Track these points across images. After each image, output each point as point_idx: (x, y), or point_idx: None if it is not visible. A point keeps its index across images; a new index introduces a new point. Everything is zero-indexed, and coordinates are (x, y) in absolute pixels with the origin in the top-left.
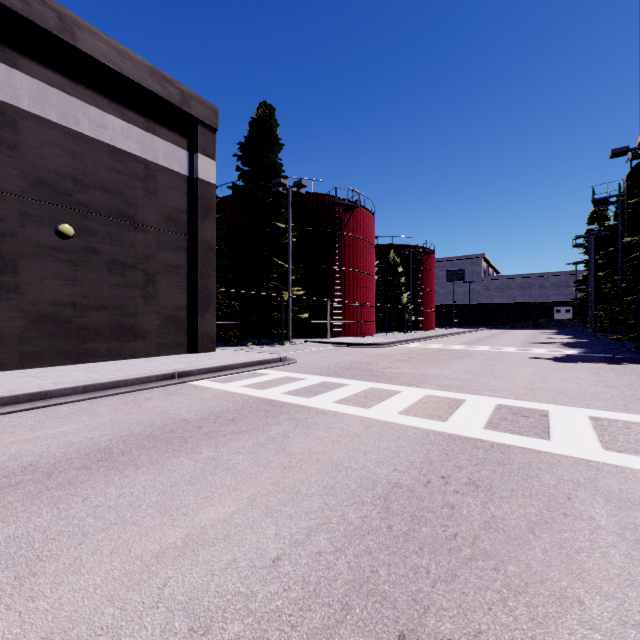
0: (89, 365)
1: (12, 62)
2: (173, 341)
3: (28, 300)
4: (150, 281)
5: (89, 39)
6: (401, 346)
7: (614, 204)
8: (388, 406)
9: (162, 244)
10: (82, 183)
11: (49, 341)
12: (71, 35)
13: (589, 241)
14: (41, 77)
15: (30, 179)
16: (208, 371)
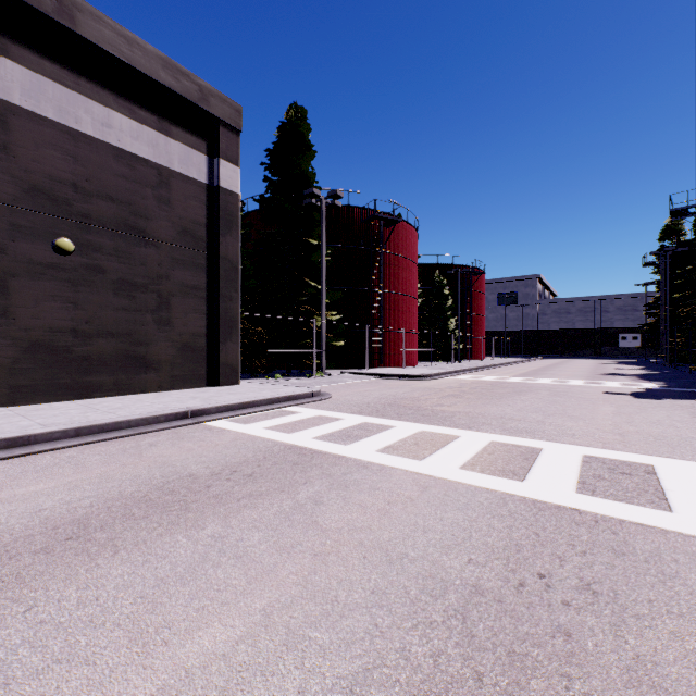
0: (91, 401)
1: (1, 49)
2: (190, 373)
3: (20, 326)
4: (163, 304)
5: (92, 24)
6: (450, 378)
7: (695, 215)
8: (446, 457)
9: (177, 262)
10: (84, 191)
11: (45, 373)
12: (70, 19)
13: (662, 259)
14: (35, 67)
15: (22, 185)
16: (228, 409)
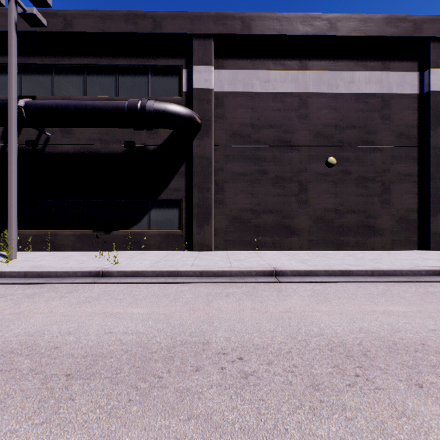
0: (346, 252)
1: (304, 67)
2: (404, 238)
3: (311, 208)
4: (385, 189)
5: (345, 25)
6: None
7: None
8: None
9: (394, 158)
10: (339, 127)
11: (321, 234)
12: (334, 30)
13: None
14: (318, 68)
15: (312, 134)
16: None
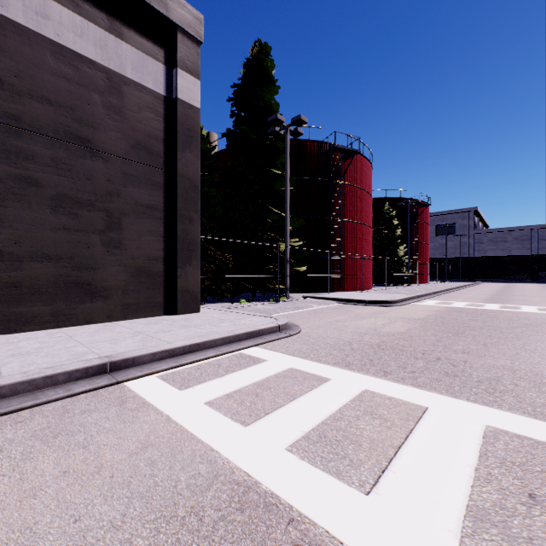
0: (14, 337)
1: None
2: (145, 300)
3: None
4: (113, 224)
5: None
6: (417, 304)
7: None
8: None
9: (130, 178)
10: (12, 88)
11: None
12: None
13: None
14: None
15: None
16: (168, 354)
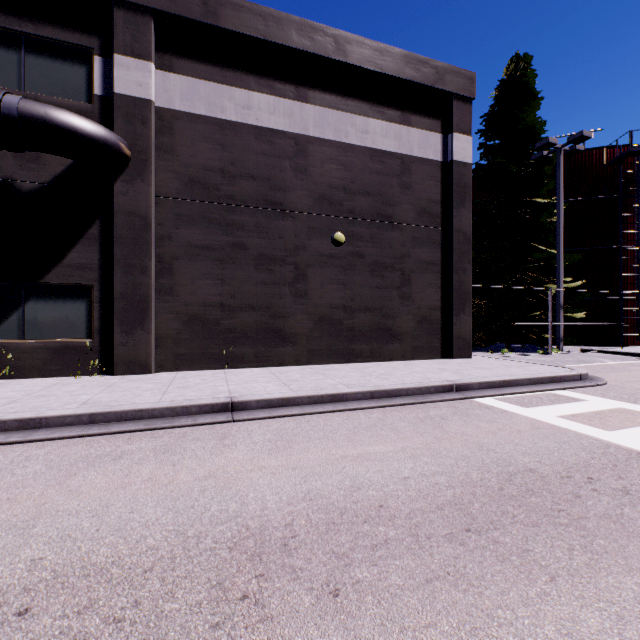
0: (357, 365)
1: (303, 98)
2: (426, 344)
3: (313, 304)
4: (405, 281)
5: (356, 51)
6: None
7: None
8: None
9: (416, 240)
10: (350, 191)
11: (326, 341)
12: (343, 53)
13: None
14: (321, 103)
15: (314, 196)
16: (488, 386)
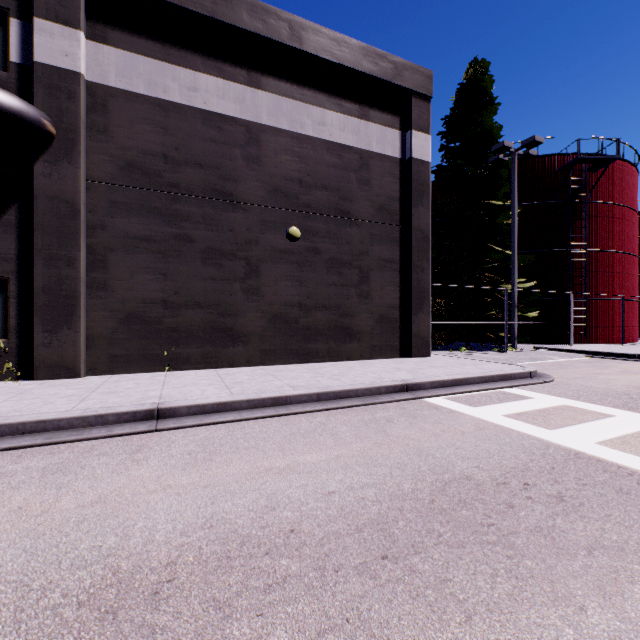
0: (312, 365)
1: (255, 83)
2: (385, 343)
3: (266, 301)
4: (363, 278)
5: (312, 38)
6: None
7: None
8: None
9: (375, 237)
10: (306, 185)
11: (281, 340)
12: (298, 40)
13: None
14: (275, 90)
15: (268, 188)
16: (440, 385)
